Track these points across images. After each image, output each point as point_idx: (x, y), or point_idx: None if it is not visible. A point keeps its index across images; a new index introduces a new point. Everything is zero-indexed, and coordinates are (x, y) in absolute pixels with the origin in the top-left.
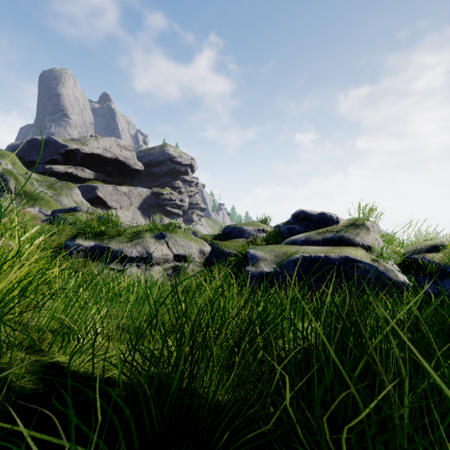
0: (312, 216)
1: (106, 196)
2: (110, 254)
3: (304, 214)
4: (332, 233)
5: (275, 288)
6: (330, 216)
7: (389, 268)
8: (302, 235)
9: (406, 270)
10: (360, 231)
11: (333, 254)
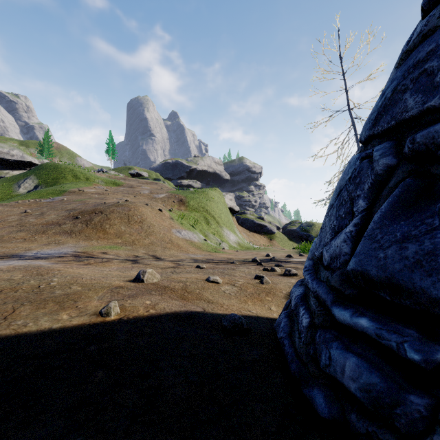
0: None
1: None
2: None
3: None
4: None
5: None
6: None
7: None
8: None
9: None
10: None
11: None
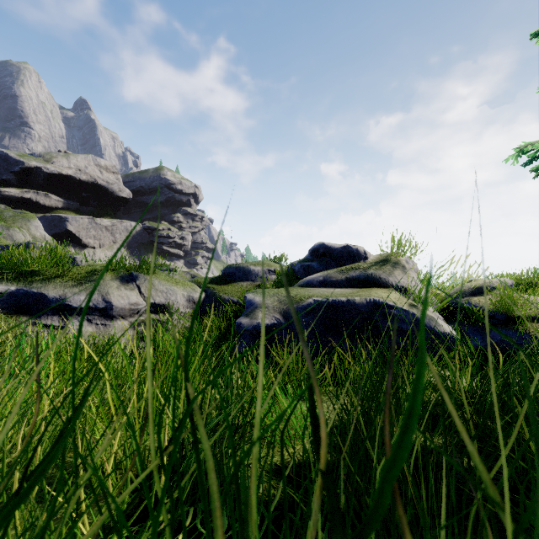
0: (334, 251)
1: (80, 231)
2: (43, 303)
3: (324, 249)
4: (359, 270)
5: (277, 348)
6: (356, 249)
7: (430, 316)
8: (320, 273)
9: (448, 318)
10: (393, 268)
11: (358, 298)
